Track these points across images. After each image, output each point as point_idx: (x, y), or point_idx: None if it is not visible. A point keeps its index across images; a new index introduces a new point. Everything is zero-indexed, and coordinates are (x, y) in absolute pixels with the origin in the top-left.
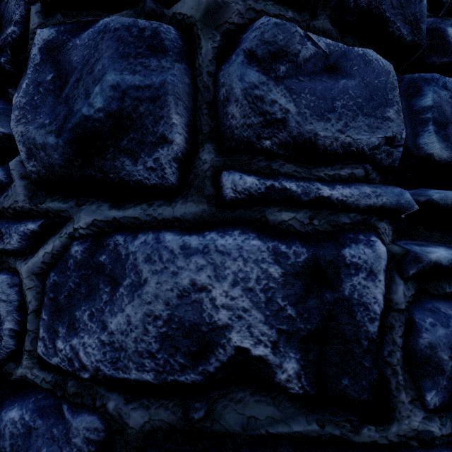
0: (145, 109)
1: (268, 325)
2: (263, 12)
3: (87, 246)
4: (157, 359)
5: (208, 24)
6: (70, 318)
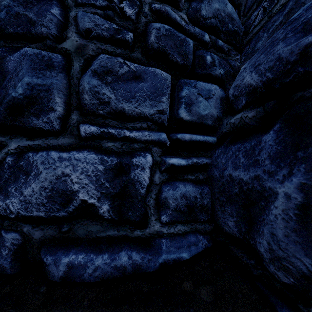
0: (43, 95)
1: (96, 191)
2: (105, 50)
3: (15, 158)
4: (46, 206)
5: (78, 54)
6: (6, 191)
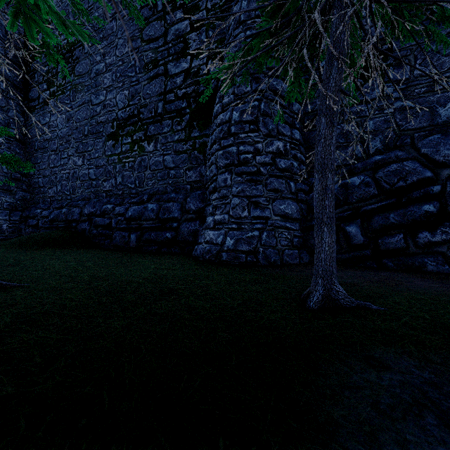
0: None
1: None
2: None
3: None
4: None
5: None
6: None
